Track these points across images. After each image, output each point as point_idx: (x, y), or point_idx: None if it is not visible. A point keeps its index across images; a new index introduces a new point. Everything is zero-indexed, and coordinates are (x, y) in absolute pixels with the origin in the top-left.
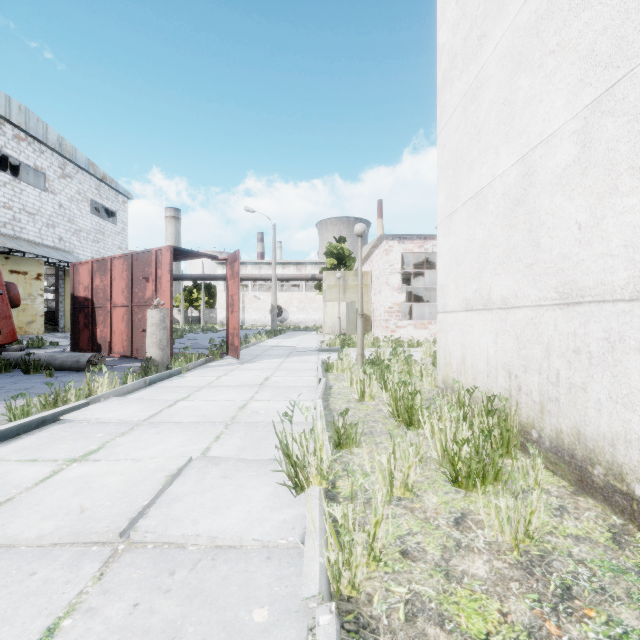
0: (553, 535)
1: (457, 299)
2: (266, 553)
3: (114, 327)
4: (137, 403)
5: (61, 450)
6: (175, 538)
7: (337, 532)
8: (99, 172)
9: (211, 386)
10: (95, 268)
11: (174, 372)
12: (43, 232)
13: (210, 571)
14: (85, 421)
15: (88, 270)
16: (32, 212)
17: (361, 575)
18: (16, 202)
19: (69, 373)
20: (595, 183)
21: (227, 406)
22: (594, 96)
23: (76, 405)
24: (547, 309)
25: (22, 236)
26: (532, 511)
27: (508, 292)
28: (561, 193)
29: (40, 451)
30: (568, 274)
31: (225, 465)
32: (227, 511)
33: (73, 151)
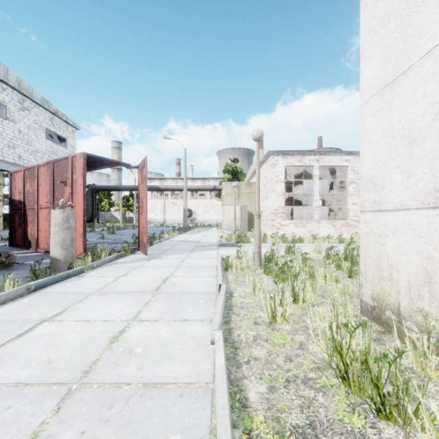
0: None
1: (410, 192)
2: None
3: (40, 226)
4: None
5: None
6: None
7: None
8: (52, 107)
9: (101, 292)
10: (26, 175)
11: (73, 272)
12: (4, 151)
13: None
14: None
15: (21, 177)
16: None
17: None
18: None
19: None
20: None
21: (96, 335)
22: None
23: None
24: None
25: None
26: None
27: None
28: None
29: None
30: None
31: None
32: None
33: (30, 90)
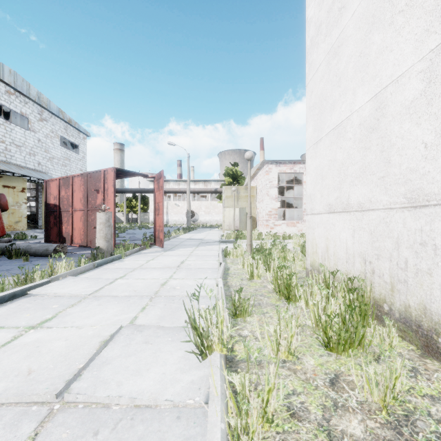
0: (412, 395)
1: (322, 204)
2: (176, 413)
3: (74, 225)
4: (86, 281)
5: (23, 319)
6: (101, 399)
7: (235, 392)
8: (66, 117)
9: (142, 268)
10: (61, 183)
11: (116, 257)
12: (27, 159)
13: (128, 431)
14: (46, 295)
15: (56, 185)
16: (19, 145)
17: (257, 440)
18: (7, 138)
19: (40, 258)
20: (440, 110)
21: (152, 283)
22: (439, 41)
23: (40, 283)
24: (397, 211)
25: (12, 161)
26: (396, 377)
27: (363, 198)
28: (409, 120)
29: (7, 319)
30: (415, 183)
31: (147, 332)
32: (146, 373)
33: (48, 102)
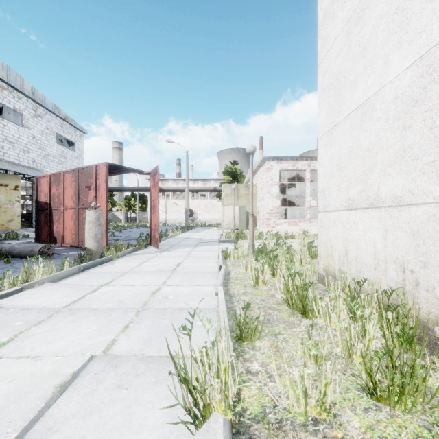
0: None
1: (339, 200)
2: None
3: (65, 224)
4: (65, 288)
5: None
6: None
7: None
8: (62, 114)
9: (133, 271)
10: (52, 180)
11: (106, 259)
12: (20, 156)
13: None
14: (12, 307)
15: (47, 182)
16: (12, 141)
17: None
18: (0, 134)
19: (25, 260)
20: None
21: (142, 291)
22: None
23: (8, 292)
24: None
25: (4, 158)
26: None
27: (401, 190)
28: None
29: None
30: None
31: (124, 367)
32: None
33: (43, 98)
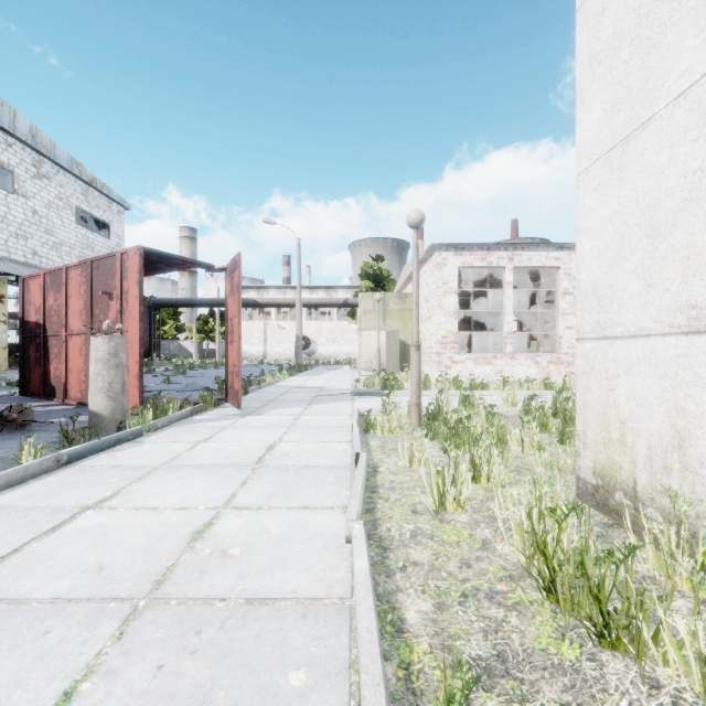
0: None
1: (652, 309)
2: None
3: (70, 363)
4: None
5: None
6: None
7: None
8: (86, 174)
9: (171, 466)
10: (48, 282)
11: (126, 435)
12: (10, 244)
13: None
14: None
15: (40, 285)
16: None
17: None
18: None
19: None
20: None
21: (170, 529)
22: None
23: None
24: None
25: None
26: None
27: None
28: None
29: None
30: None
31: None
32: None
33: (51, 146)
